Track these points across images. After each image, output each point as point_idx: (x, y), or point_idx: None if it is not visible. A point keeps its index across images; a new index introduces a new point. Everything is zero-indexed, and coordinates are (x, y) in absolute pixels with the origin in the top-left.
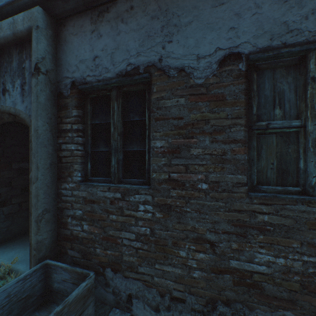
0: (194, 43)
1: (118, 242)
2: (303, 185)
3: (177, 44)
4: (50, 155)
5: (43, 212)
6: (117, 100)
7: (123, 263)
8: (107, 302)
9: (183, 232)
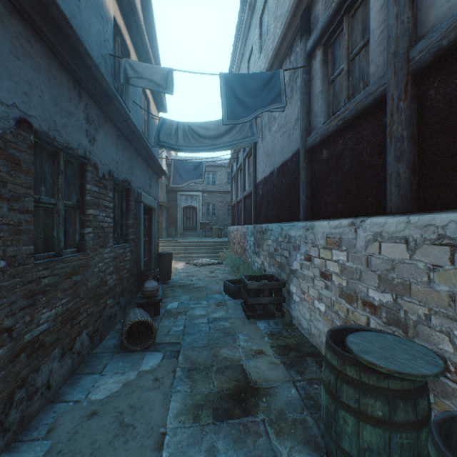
0: None
1: None
2: (57, 250)
3: None
4: None
5: None
6: None
7: None
8: None
9: None
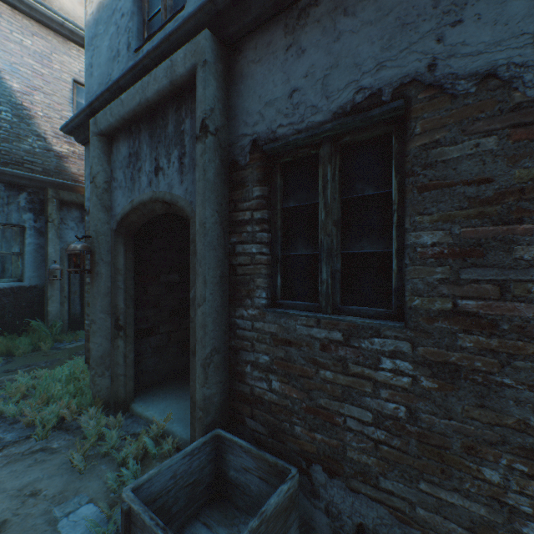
0: (525, 9)
1: (336, 422)
2: None
3: (474, 23)
4: (219, 262)
5: (212, 352)
6: (331, 162)
7: (347, 462)
8: (315, 526)
9: (493, 429)
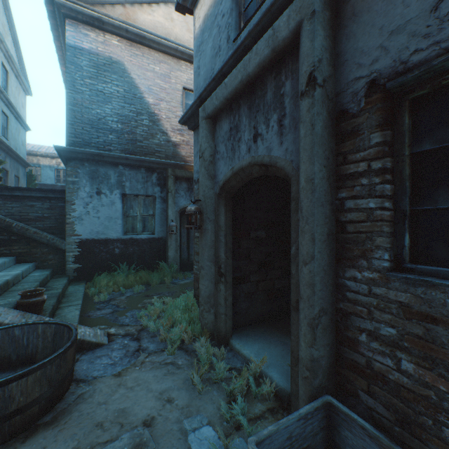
0: None
1: None
2: None
3: None
4: (326, 219)
5: (319, 313)
6: None
7: None
8: None
9: None
